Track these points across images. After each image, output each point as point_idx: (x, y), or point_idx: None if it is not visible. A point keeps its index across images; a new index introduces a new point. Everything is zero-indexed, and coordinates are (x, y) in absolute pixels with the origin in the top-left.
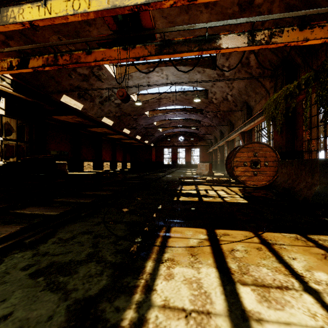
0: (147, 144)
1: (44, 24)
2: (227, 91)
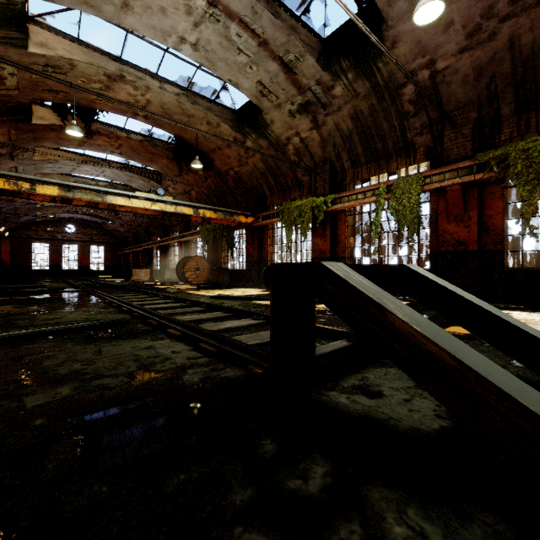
0: None
1: (126, 206)
2: None
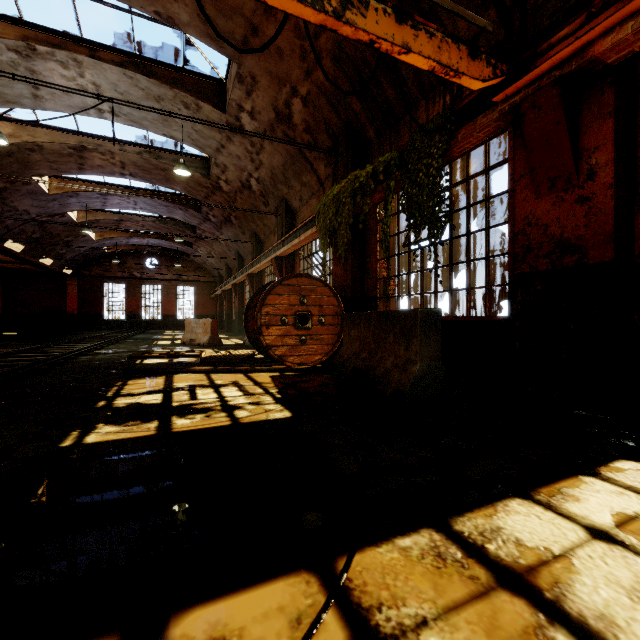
0: (50, 269)
1: None
2: (249, 169)
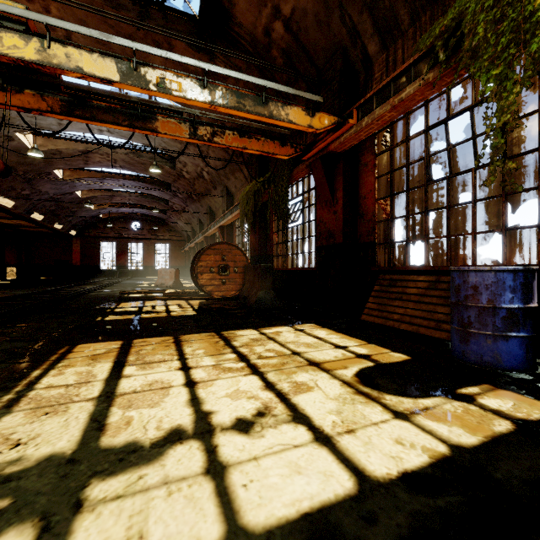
0: (60, 231)
1: None
2: (202, 165)
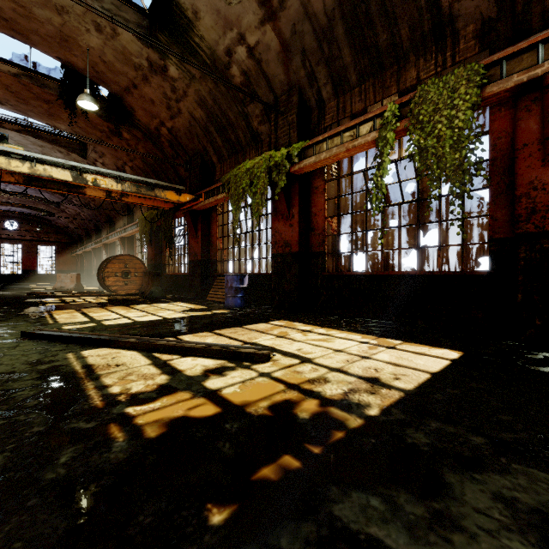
0: None
1: None
2: None
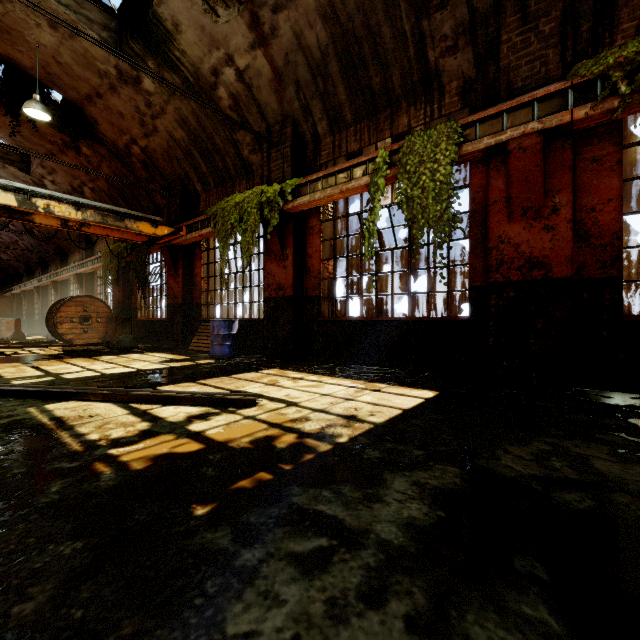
0: None
1: None
2: None
